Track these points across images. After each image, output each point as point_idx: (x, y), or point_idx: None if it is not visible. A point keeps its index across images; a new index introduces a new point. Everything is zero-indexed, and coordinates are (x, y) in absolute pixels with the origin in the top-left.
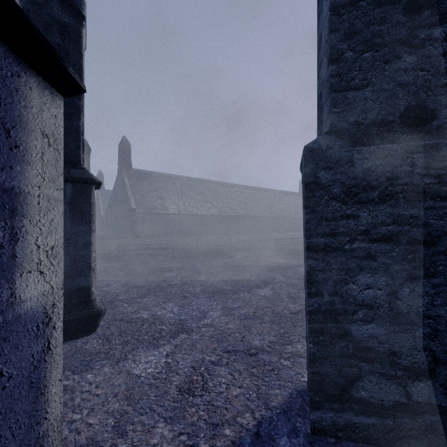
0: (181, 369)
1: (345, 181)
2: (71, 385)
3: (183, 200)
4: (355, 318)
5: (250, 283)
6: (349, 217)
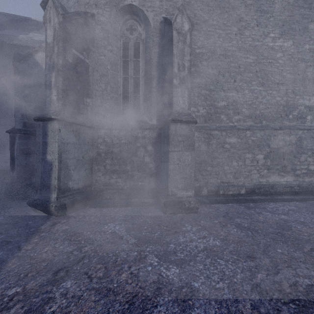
0: (93, 235)
1: None
2: (118, 213)
3: None
4: None
5: None
6: None
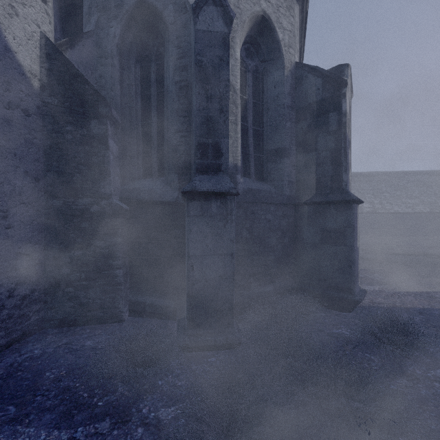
0: (387, 292)
1: None
2: None
3: (379, 197)
4: None
5: None
6: None
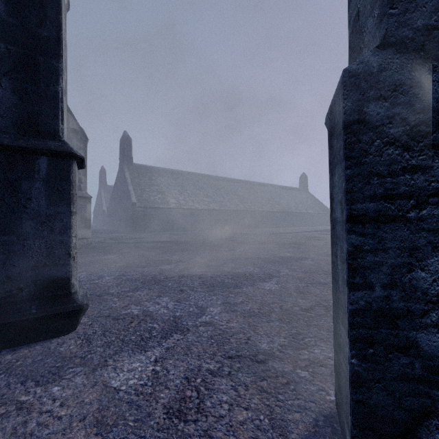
0: (172, 381)
1: (408, 117)
2: (29, 402)
3: (183, 194)
4: (424, 323)
5: (253, 277)
6: (415, 170)
